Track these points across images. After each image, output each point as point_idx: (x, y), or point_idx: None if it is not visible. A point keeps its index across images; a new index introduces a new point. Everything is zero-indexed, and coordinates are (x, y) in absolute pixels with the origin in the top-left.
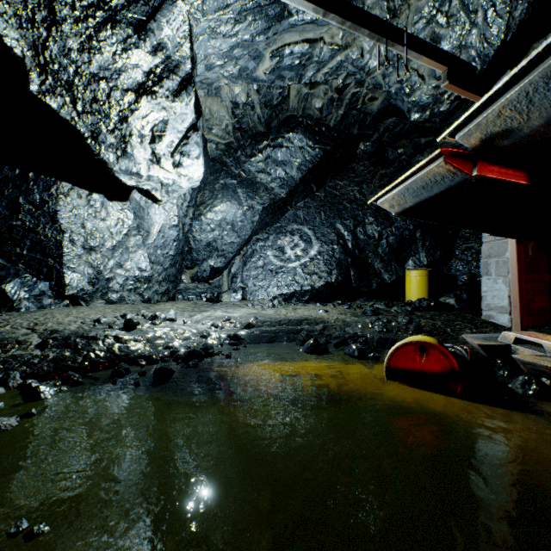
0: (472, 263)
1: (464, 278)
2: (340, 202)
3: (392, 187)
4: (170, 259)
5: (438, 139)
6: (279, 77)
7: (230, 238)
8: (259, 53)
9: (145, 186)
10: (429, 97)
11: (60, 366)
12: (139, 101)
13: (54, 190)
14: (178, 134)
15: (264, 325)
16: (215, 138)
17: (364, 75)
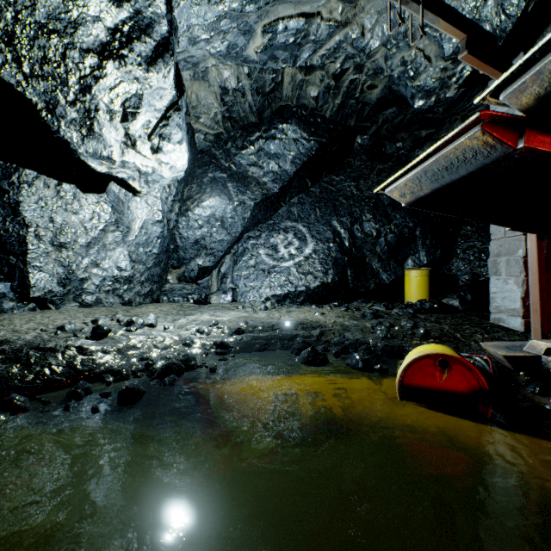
0: (474, 262)
1: (465, 278)
2: (336, 198)
3: (406, 170)
4: (153, 258)
5: (476, 100)
6: (272, 58)
7: (219, 235)
8: (250, 28)
9: (120, 174)
10: (435, 81)
11: (3, 386)
12: (103, 66)
13: (16, 178)
14: (156, 113)
15: (255, 330)
16: (203, 127)
17: (364, 57)
